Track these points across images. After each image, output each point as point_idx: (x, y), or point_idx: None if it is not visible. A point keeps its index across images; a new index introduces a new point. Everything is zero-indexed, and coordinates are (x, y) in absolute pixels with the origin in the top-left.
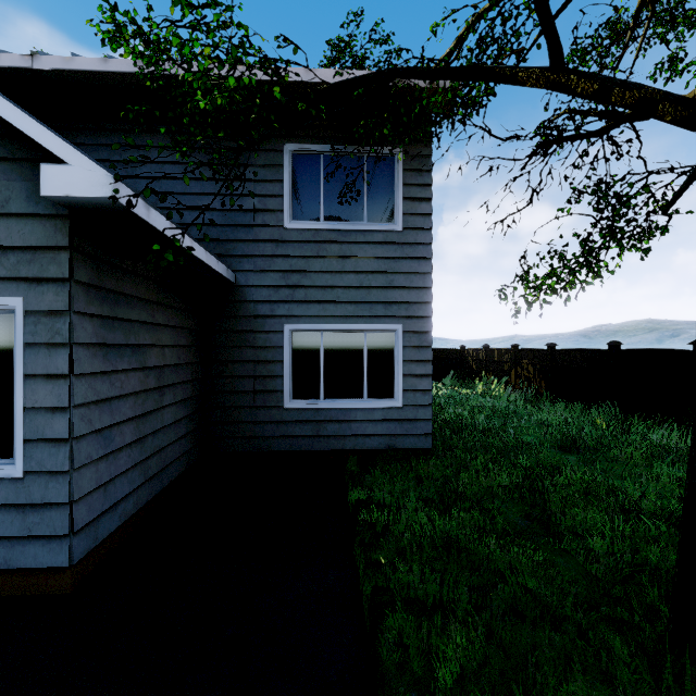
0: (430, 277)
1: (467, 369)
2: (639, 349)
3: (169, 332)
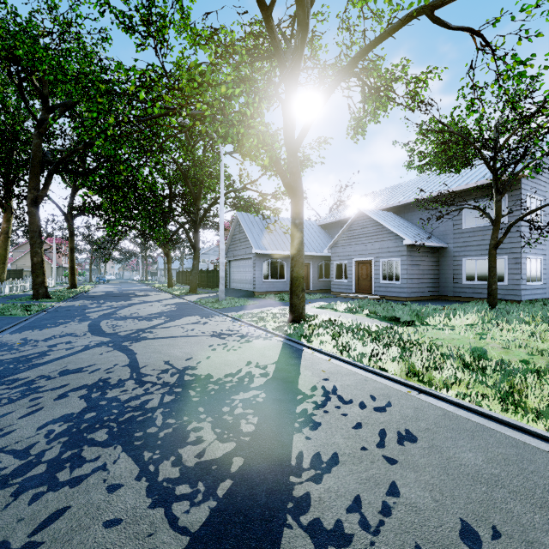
0: (520, 238)
1: None
2: None
3: (425, 262)
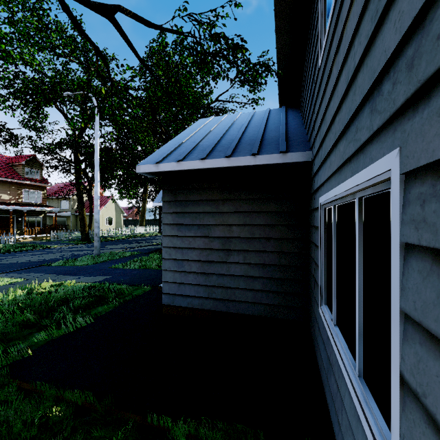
0: None
1: None
2: None
3: (238, 216)
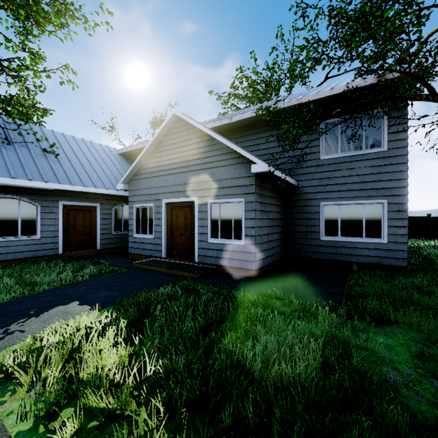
0: (406, 173)
1: None
2: None
3: (274, 207)
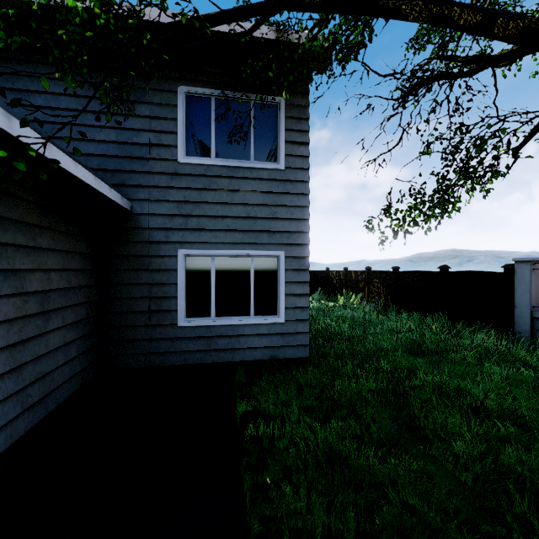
0: (307, 211)
1: (331, 286)
2: (463, 271)
3: (56, 256)
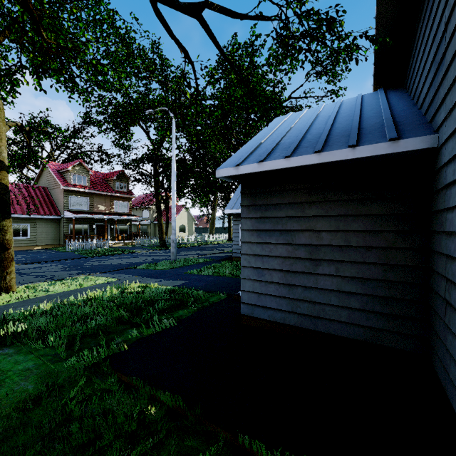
0: None
1: None
2: None
3: (328, 220)
